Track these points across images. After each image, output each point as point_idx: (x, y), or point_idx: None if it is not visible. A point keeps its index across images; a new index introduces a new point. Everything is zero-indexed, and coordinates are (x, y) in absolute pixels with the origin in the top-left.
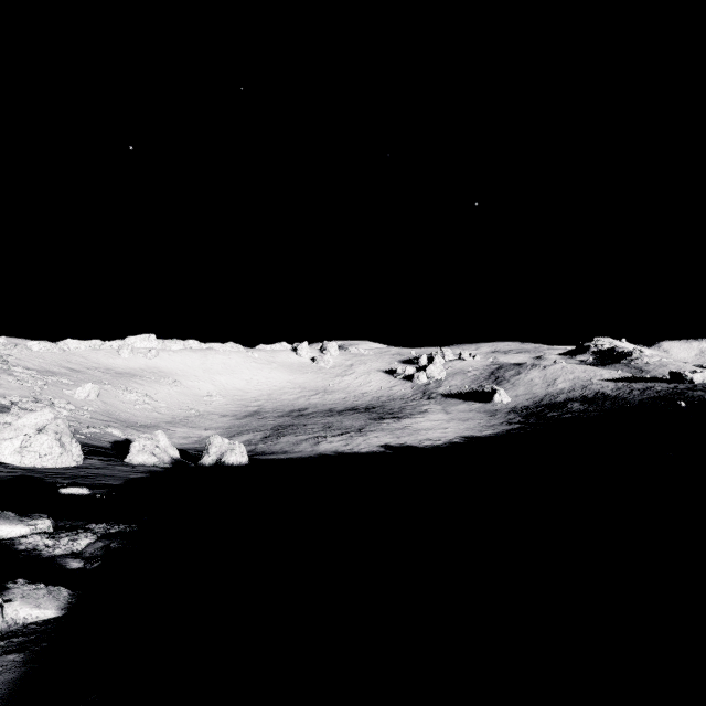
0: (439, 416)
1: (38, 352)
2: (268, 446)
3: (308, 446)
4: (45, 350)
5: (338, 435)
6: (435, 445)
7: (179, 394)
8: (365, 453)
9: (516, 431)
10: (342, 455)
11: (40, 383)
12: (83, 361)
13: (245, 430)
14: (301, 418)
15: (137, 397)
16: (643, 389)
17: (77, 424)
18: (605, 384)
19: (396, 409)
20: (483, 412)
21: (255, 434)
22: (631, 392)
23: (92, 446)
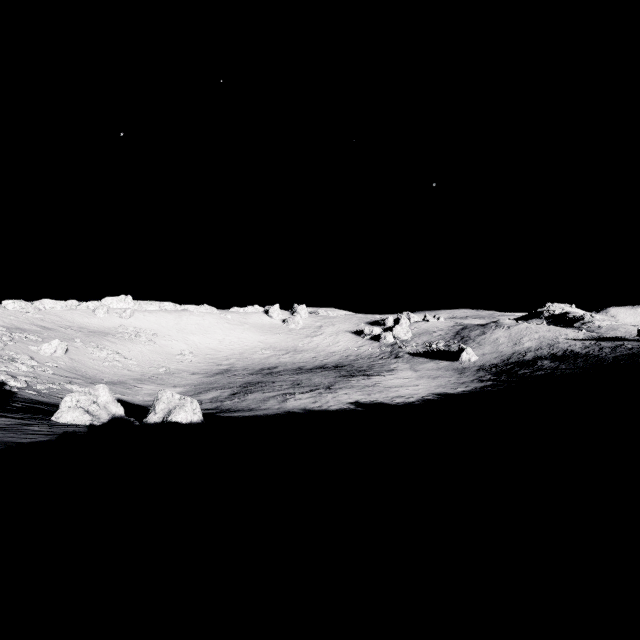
0: (408, 374)
1: (11, 310)
2: (234, 403)
3: (275, 403)
4: (20, 309)
5: (306, 392)
6: (407, 402)
7: (151, 352)
8: (335, 411)
9: (490, 388)
10: (310, 412)
11: (5, 339)
12: (57, 319)
13: (213, 387)
14: (270, 376)
15: (107, 355)
16: (613, 347)
17: (34, 379)
18: (571, 342)
19: (365, 367)
20: (452, 369)
21: (223, 391)
22: (601, 349)
23: (33, 402)
